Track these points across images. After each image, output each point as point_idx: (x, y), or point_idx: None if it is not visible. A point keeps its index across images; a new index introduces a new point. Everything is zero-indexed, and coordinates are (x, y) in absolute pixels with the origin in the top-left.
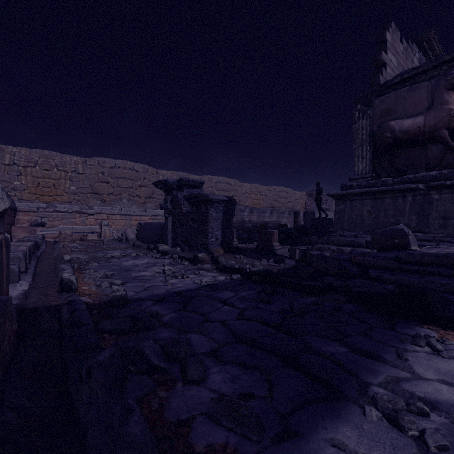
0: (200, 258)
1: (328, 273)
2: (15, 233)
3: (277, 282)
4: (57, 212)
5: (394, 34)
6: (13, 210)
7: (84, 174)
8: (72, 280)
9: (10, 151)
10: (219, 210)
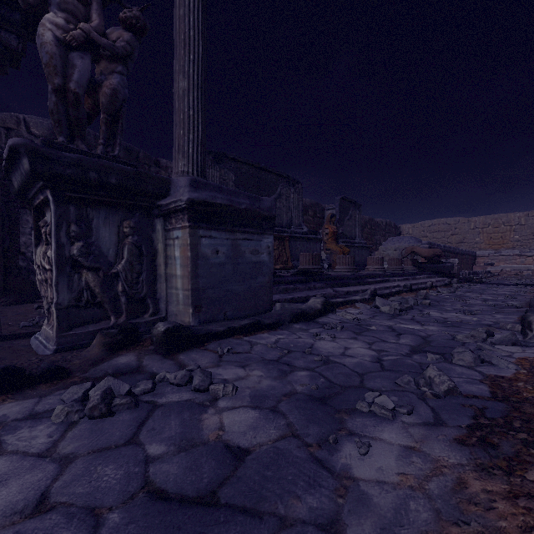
0: None
1: None
2: (474, 269)
3: None
4: (501, 256)
5: None
6: (474, 256)
7: (526, 225)
8: (471, 276)
9: (474, 220)
10: None
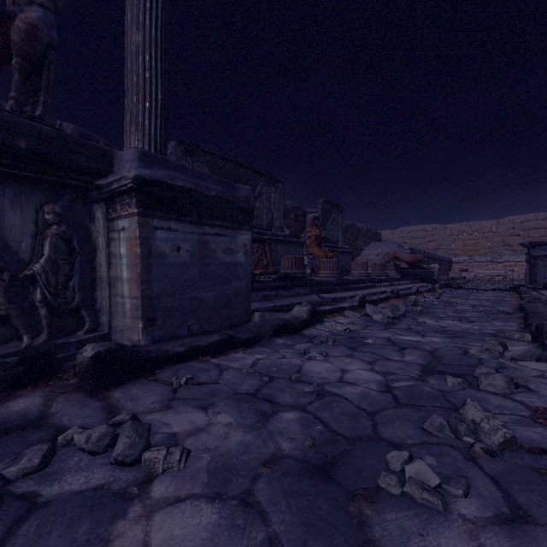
0: (514, 285)
1: (544, 288)
2: (451, 275)
3: (515, 289)
4: (475, 262)
5: None
6: (450, 262)
7: (497, 232)
8: (450, 282)
9: (449, 227)
10: (546, 260)
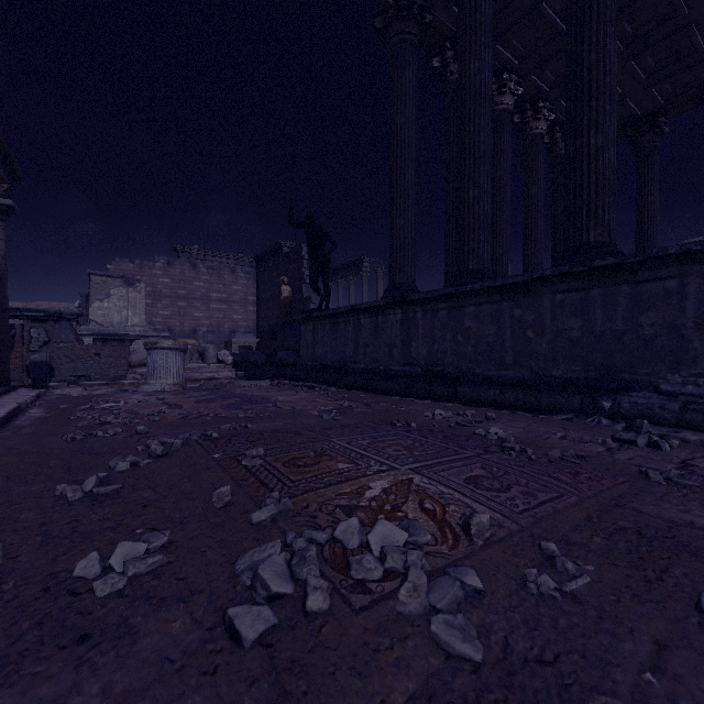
0: None
1: None
2: None
3: None
4: None
5: (120, 262)
6: None
7: None
8: None
9: None
10: None
